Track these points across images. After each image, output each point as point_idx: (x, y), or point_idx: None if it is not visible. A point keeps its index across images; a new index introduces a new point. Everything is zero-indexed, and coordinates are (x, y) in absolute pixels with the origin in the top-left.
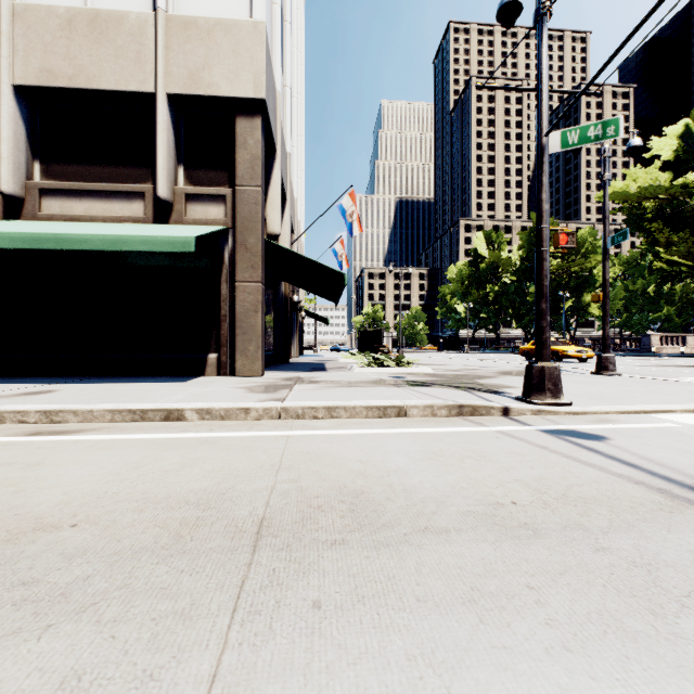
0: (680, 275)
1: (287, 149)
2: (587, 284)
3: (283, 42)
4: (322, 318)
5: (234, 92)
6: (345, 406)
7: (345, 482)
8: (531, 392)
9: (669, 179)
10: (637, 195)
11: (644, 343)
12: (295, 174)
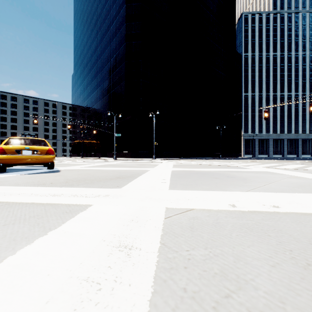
0: None
1: None
2: None
3: None
4: None
5: None
6: None
7: None
8: None
9: None
10: None
11: None
12: None
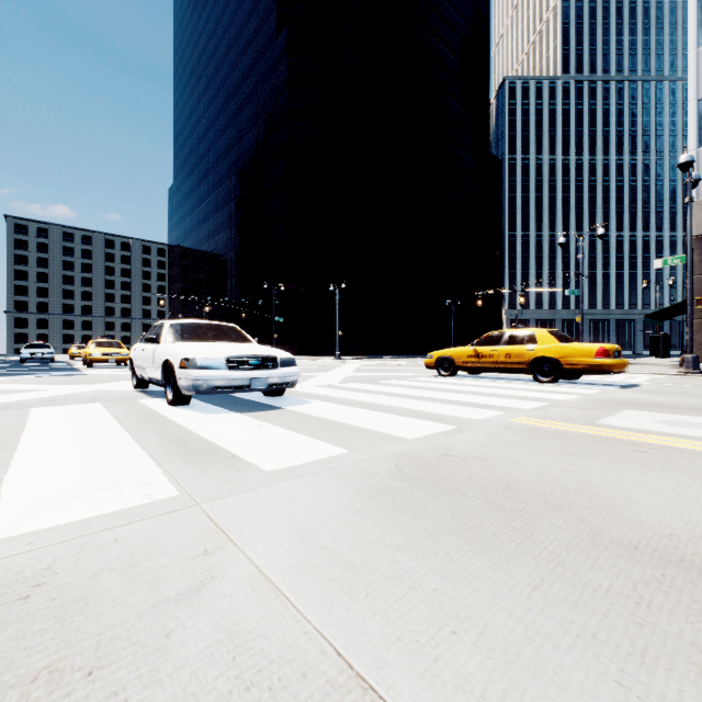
0: None
1: None
2: None
3: None
4: None
5: None
6: None
7: None
8: None
9: None
10: None
11: None
12: None
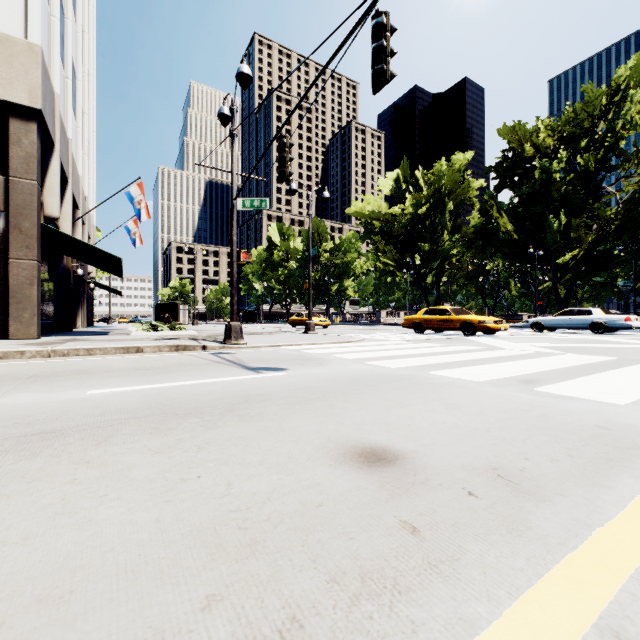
0: (391, 272)
1: (70, 135)
2: (345, 273)
3: (64, 37)
4: (115, 290)
5: (7, 97)
6: (100, 347)
7: (80, 368)
8: (226, 338)
9: (387, 208)
10: (369, 216)
11: (378, 316)
12: (81, 153)
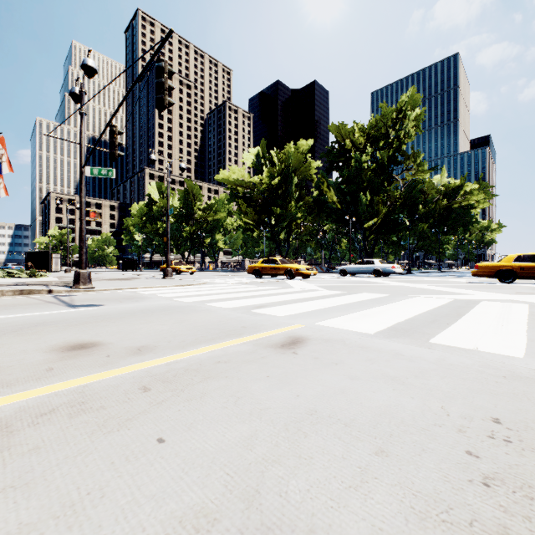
0: (251, 229)
1: None
2: (216, 229)
3: None
4: None
5: None
6: None
7: None
8: (75, 283)
9: (250, 177)
10: (234, 182)
11: (243, 264)
12: None
